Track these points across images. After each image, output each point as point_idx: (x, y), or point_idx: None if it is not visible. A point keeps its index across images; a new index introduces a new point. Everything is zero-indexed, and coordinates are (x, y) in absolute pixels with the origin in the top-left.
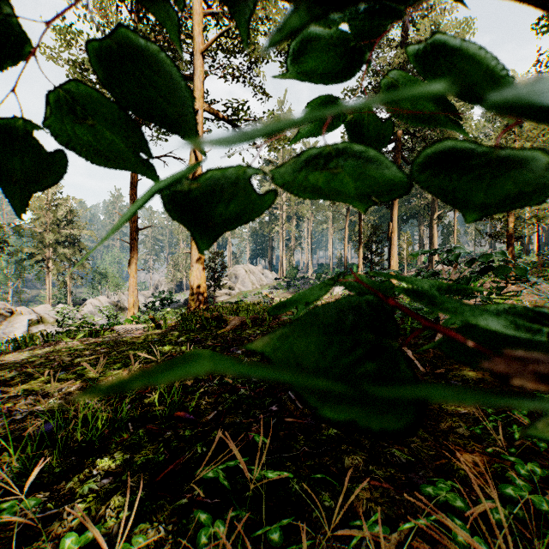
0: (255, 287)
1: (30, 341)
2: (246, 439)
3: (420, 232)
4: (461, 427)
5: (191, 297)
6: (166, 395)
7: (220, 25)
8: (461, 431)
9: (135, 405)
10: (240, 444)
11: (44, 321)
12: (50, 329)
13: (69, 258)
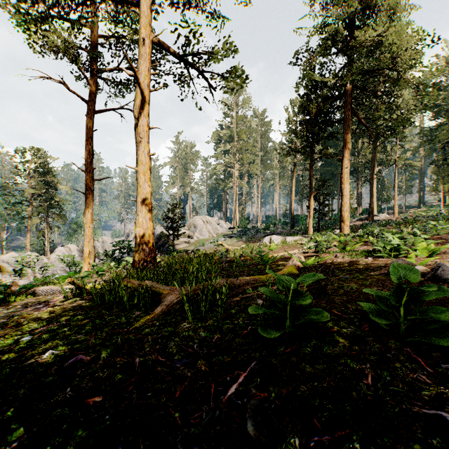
0: (211, 236)
1: None
2: None
3: (358, 187)
4: None
5: (137, 250)
6: None
7: None
8: None
9: None
10: None
11: (3, 270)
12: (7, 279)
13: (46, 210)
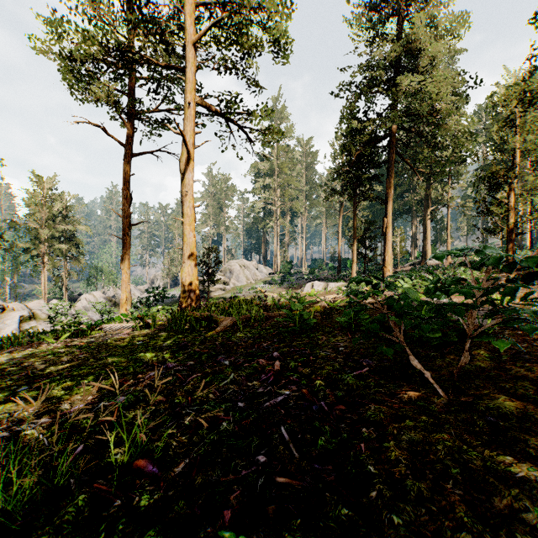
0: (249, 282)
1: (15, 341)
2: (220, 522)
3: (413, 228)
4: (529, 511)
5: (183, 294)
6: (125, 436)
7: (212, 17)
8: (529, 518)
9: (89, 444)
10: (211, 531)
11: (36, 317)
12: (42, 326)
13: (64, 253)
